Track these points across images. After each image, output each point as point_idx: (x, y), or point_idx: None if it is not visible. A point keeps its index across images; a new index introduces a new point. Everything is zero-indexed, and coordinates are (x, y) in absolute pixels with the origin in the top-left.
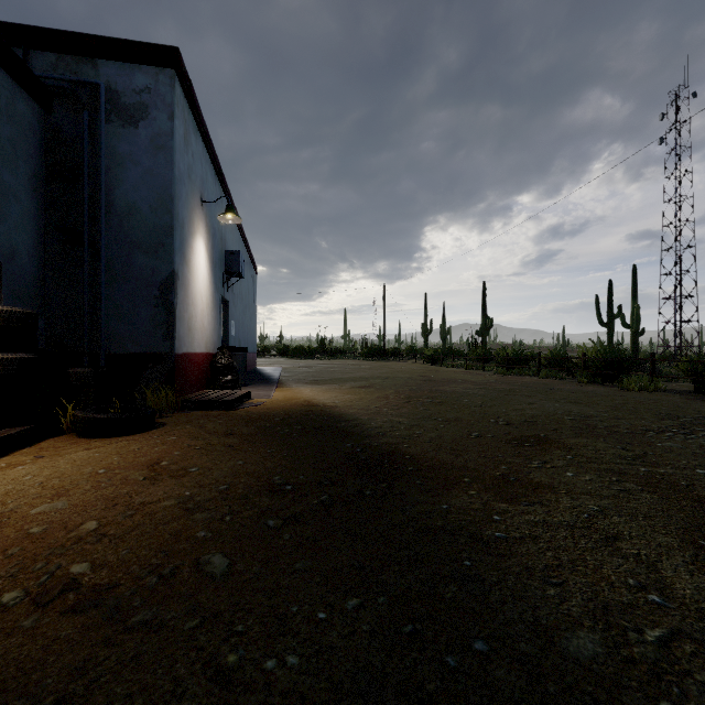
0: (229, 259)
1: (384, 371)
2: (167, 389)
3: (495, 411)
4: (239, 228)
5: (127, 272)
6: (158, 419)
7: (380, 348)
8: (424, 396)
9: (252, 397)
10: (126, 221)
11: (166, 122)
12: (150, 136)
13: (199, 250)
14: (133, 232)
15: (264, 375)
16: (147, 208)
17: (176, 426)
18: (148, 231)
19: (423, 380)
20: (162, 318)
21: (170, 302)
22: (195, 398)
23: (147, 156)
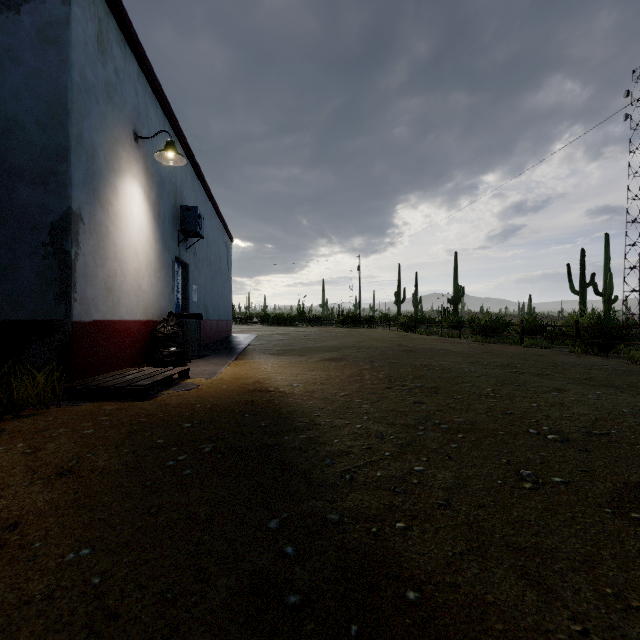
0: (185, 215)
1: (359, 339)
2: (61, 369)
3: (523, 407)
4: (205, 188)
5: (4, 210)
6: (10, 420)
7: (355, 316)
8: (409, 375)
9: (193, 375)
10: (3, 141)
11: (60, 7)
12: (37, 24)
13: (132, 195)
14: (13, 156)
15: (233, 343)
16: (32, 123)
17: (2, 445)
18: (34, 155)
19: (402, 350)
20: (53, 273)
21: (64, 251)
22: (98, 382)
23: (32, 53)
